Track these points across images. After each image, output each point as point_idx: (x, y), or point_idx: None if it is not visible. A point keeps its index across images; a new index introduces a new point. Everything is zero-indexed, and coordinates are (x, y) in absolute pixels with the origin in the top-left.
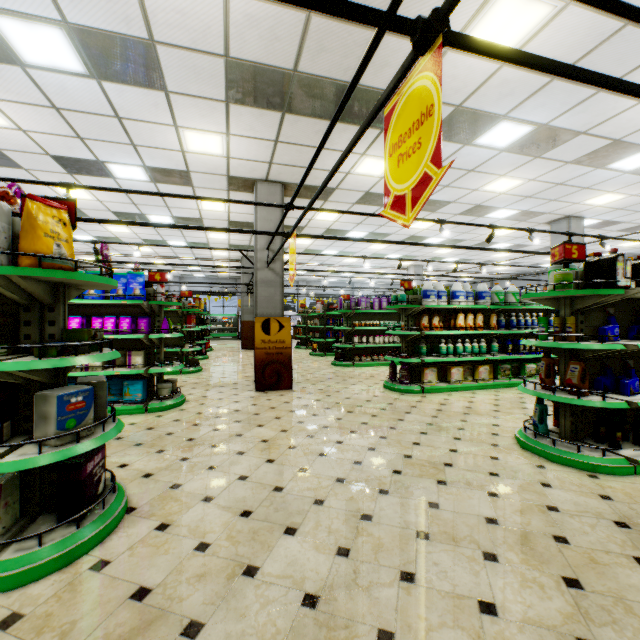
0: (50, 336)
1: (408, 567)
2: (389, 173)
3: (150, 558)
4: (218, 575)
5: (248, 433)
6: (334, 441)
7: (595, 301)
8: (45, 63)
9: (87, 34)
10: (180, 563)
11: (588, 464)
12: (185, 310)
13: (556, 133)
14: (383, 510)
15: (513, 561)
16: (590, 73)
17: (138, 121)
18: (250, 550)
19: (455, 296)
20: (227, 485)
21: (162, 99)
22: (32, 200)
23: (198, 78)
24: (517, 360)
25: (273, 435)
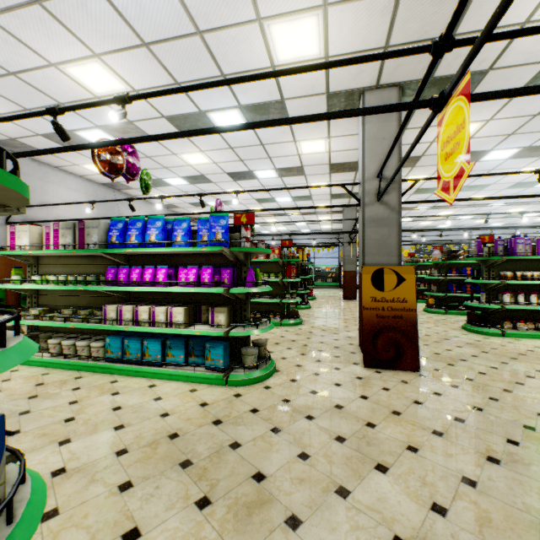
0: None
1: None
2: None
3: None
4: None
5: (359, 491)
6: None
7: None
8: None
9: None
10: None
11: None
12: (285, 260)
13: None
14: None
15: None
16: None
17: (219, 30)
18: None
19: None
20: None
21: None
22: None
23: None
24: None
25: (416, 522)
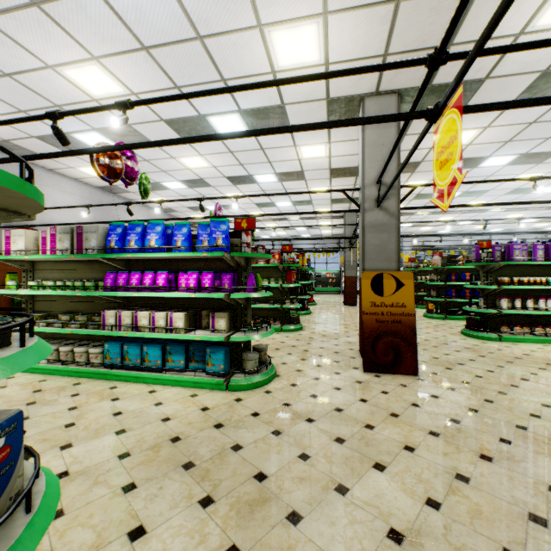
0: None
1: None
2: None
3: None
4: None
5: (357, 488)
6: None
7: None
8: None
9: None
10: None
11: None
12: (285, 265)
13: None
14: None
15: None
16: None
17: (219, 36)
18: None
19: None
20: None
21: None
22: None
23: None
24: None
25: (411, 515)
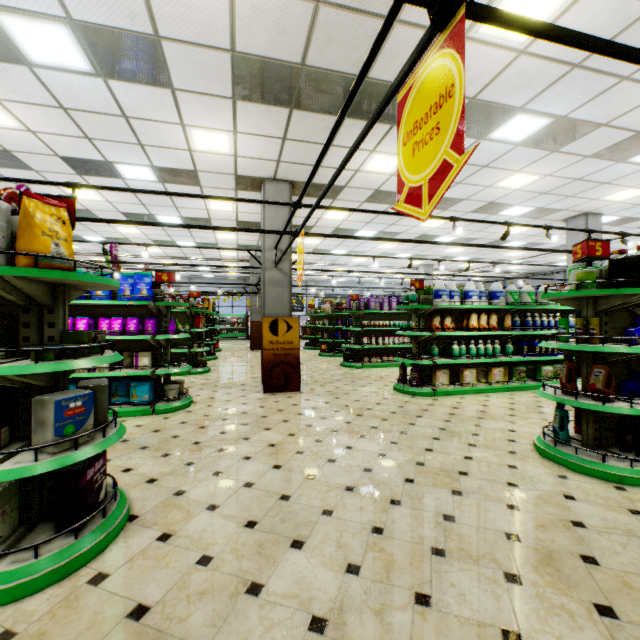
0: (49, 338)
1: (423, 588)
2: (403, 163)
3: (150, 572)
4: (220, 593)
5: (255, 437)
6: (343, 446)
7: (621, 301)
8: (51, 62)
9: (92, 31)
10: (181, 578)
11: (614, 475)
12: (193, 310)
13: (575, 125)
14: (395, 523)
15: (538, 584)
16: (628, 49)
17: (145, 120)
18: (254, 565)
19: (468, 296)
20: (232, 492)
21: (168, 97)
22: (29, 197)
23: (204, 74)
24: (532, 362)
25: (280, 439)
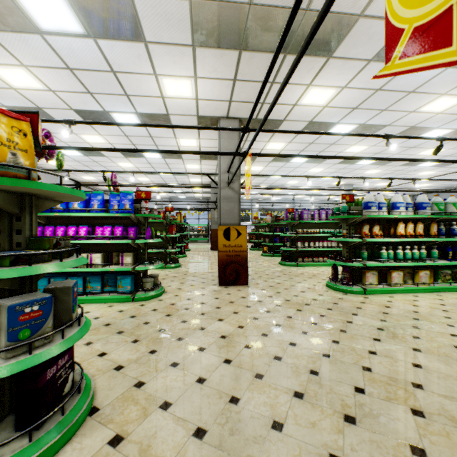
0: (17, 244)
1: None
2: (398, 3)
3: None
4: None
5: (209, 327)
6: (287, 342)
7: None
8: (55, 28)
9: None
10: None
11: None
12: (168, 221)
13: None
14: (354, 451)
15: None
16: None
17: (127, 73)
18: None
19: (395, 207)
20: (185, 388)
21: (143, 50)
22: None
23: (168, 25)
24: (456, 266)
25: (231, 331)
